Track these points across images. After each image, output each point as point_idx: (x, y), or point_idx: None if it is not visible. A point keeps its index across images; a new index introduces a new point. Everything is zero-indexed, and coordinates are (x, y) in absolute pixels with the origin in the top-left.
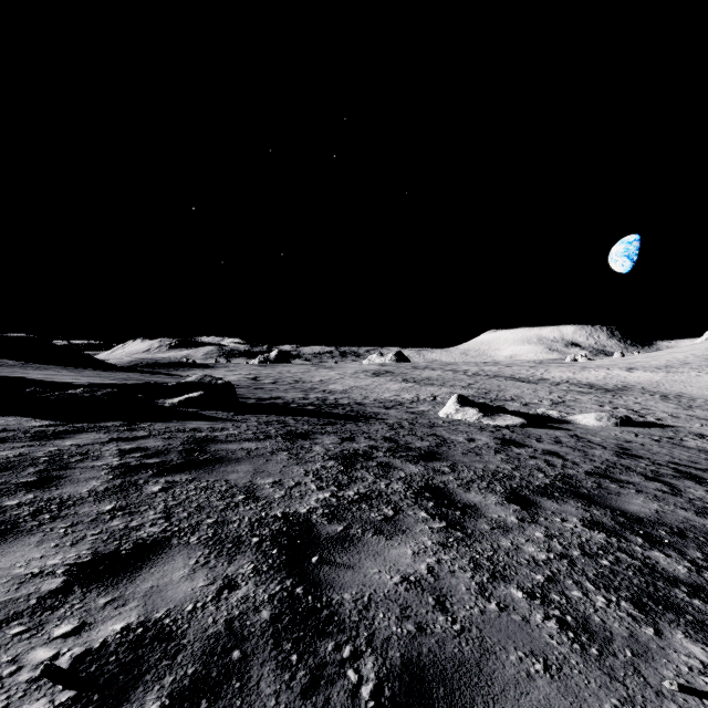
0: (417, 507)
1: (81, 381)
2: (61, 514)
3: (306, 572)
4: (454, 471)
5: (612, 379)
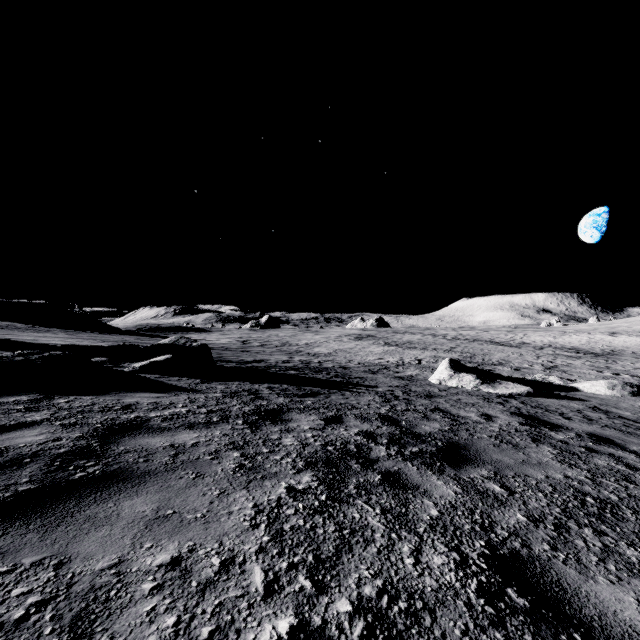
0: None
1: (66, 342)
2: None
3: None
4: (511, 494)
5: (597, 344)
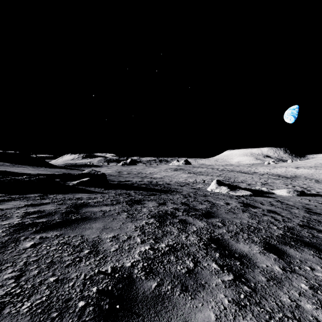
0: (209, 258)
1: (35, 172)
2: None
3: None
4: (224, 225)
5: (289, 172)
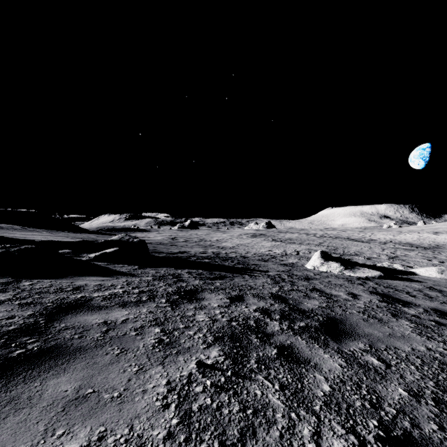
0: None
1: (46, 239)
2: None
3: None
4: (388, 367)
5: (425, 240)
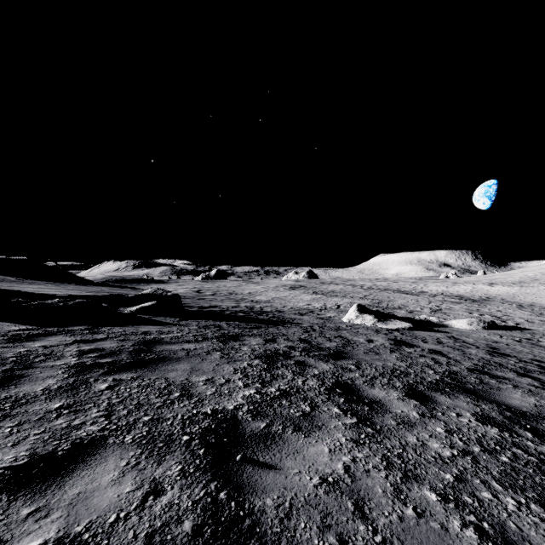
0: (330, 403)
1: (62, 293)
2: (12, 413)
3: (231, 473)
4: (359, 369)
5: (477, 292)
